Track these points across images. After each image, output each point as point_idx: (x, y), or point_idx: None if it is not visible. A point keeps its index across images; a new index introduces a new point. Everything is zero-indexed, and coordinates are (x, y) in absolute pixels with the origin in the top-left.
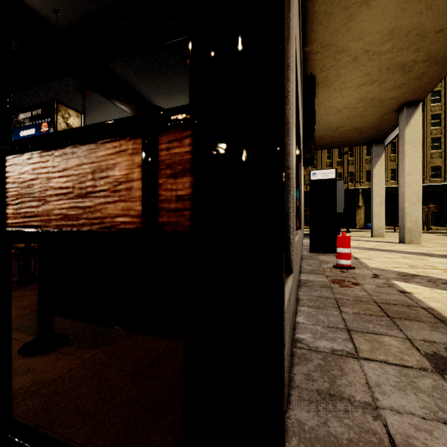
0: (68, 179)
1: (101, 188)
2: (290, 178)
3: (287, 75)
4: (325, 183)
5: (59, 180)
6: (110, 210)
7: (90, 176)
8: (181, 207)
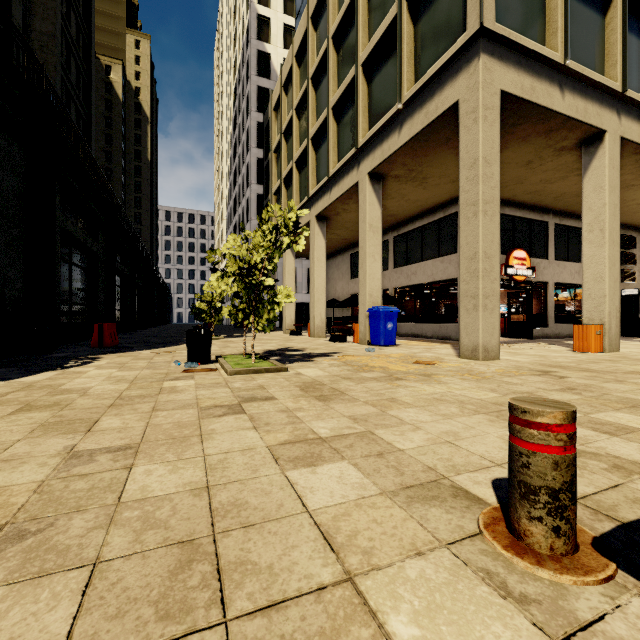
0: (516, 317)
1: (519, 318)
2: (548, 313)
3: (547, 296)
4: (631, 297)
5: (515, 317)
6: (520, 319)
7: (518, 317)
8: (525, 319)
